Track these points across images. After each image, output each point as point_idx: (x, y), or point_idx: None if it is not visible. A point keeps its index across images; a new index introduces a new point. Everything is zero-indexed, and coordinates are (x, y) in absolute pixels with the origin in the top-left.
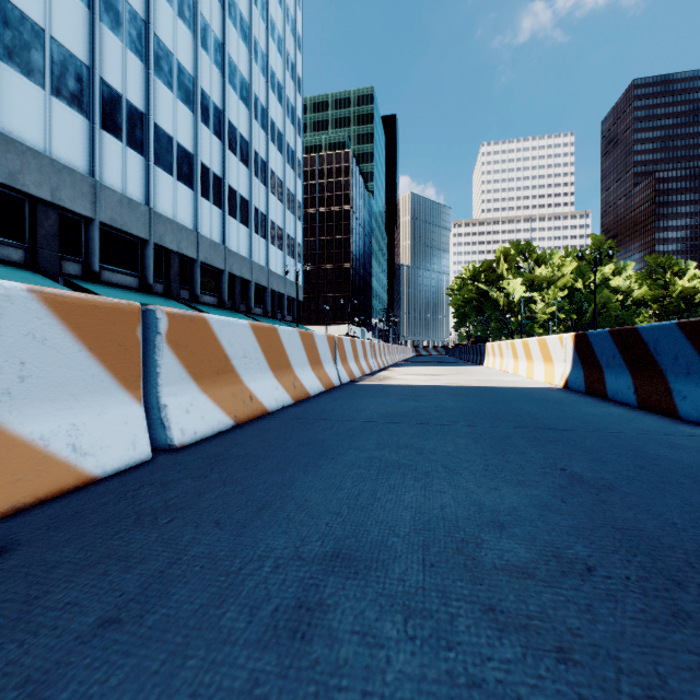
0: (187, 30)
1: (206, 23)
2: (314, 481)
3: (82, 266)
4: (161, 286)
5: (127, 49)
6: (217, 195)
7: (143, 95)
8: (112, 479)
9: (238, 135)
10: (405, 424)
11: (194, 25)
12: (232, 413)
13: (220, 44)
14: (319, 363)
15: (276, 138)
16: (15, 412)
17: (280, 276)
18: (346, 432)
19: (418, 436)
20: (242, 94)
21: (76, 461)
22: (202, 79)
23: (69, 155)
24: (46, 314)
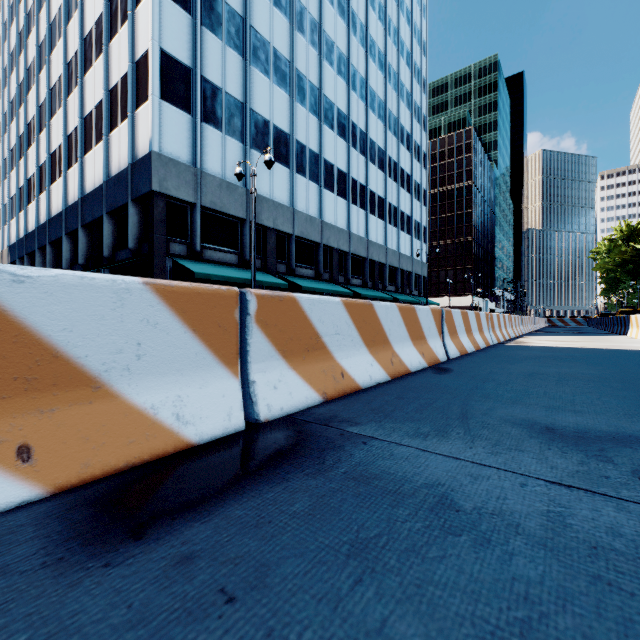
0: (343, 81)
1: (354, 70)
2: (515, 366)
3: (286, 266)
4: (327, 274)
5: (309, 113)
6: (361, 200)
7: (317, 141)
8: (445, 362)
9: (377, 147)
10: (547, 359)
11: (347, 76)
12: (458, 350)
13: (364, 81)
14: (482, 330)
15: (404, 140)
16: (429, 340)
17: (408, 257)
18: (517, 359)
19: (555, 362)
20: (379, 114)
21: (437, 355)
22: (352, 114)
23: (281, 196)
24: (431, 314)
